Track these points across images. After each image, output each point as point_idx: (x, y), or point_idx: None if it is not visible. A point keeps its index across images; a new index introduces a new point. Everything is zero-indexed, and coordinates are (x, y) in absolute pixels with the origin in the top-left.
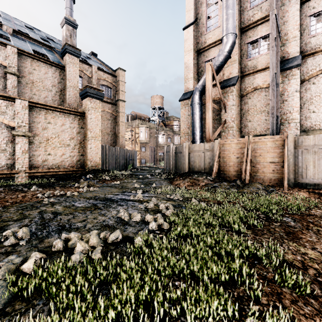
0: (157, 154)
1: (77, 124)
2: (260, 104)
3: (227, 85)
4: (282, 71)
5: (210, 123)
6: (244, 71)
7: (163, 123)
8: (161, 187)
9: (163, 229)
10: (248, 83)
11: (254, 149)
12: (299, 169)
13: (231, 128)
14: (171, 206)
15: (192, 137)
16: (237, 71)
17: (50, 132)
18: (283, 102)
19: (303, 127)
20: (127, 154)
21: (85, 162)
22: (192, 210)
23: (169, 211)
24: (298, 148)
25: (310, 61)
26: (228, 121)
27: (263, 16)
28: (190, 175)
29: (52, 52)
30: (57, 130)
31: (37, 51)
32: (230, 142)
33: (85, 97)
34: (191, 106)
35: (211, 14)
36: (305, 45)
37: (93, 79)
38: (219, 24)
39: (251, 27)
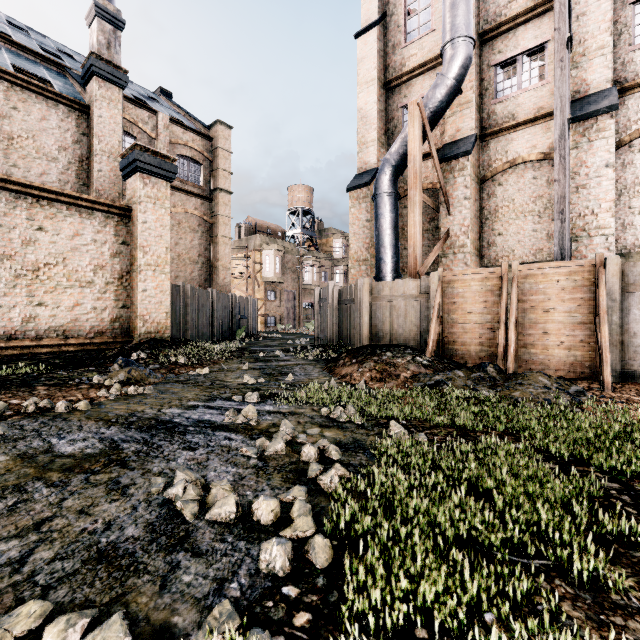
0: (299, 306)
1: (113, 233)
2: (522, 198)
3: (453, 155)
4: (574, 121)
5: (418, 234)
6: (487, 125)
7: (313, 243)
8: (308, 384)
9: (312, 569)
10: (496, 151)
11: (524, 292)
12: (632, 339)
13: (461, 247)
14: (334, 449)
15: (376, 268)
16: (473, 124)
17: (42, 250)
18: (576, 191)
19: (618, 245)
20: (235, 306)
21: (131, 322)
22: (398, 464)
23: (330, 475)
24: (630, 290)
25: (634, 102)
26: (453, 233)
27: (531, 5)
28: (376, 353)
29: (65, 77)
30: (62, 247)
31: (27, 69)
32: (467, 277)
33: (131, 172)
34: (375, 200)
35: (416, 5)
36: (622, 67)
37: (161, 143)
38: (433, 25)
39: (504, 31)
